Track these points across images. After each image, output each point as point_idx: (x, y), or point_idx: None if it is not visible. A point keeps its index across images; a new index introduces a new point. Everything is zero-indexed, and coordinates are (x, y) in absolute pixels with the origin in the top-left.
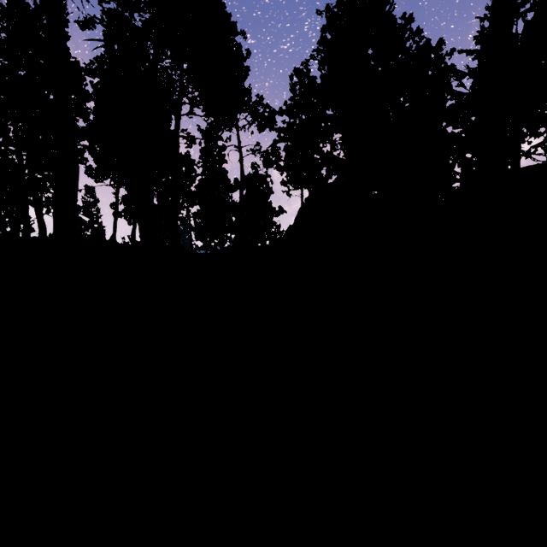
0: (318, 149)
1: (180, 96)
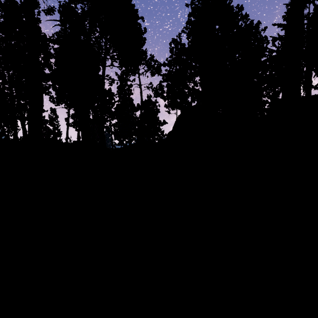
0: (186, 86)
1: (105, 55)
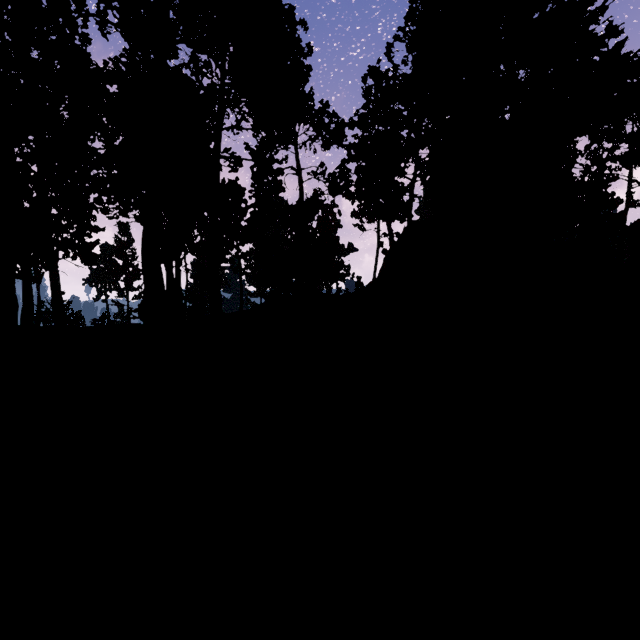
0: (399, 169)
1: (221, 104)
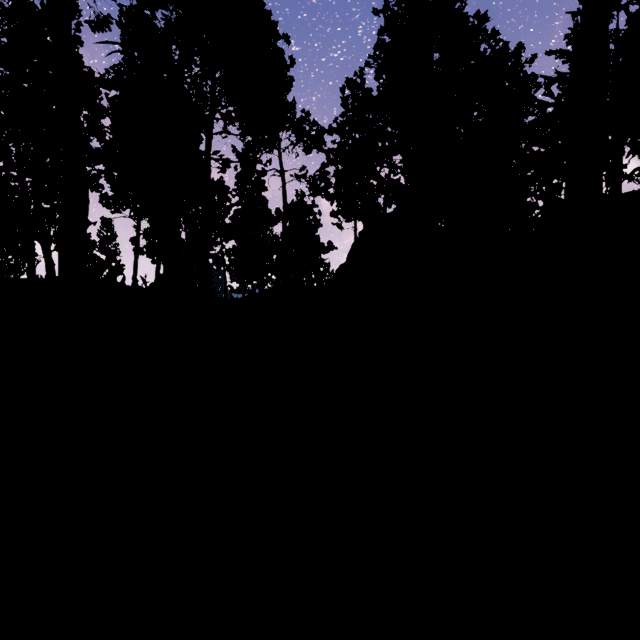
0: (374, 173)
1: (212, 111)
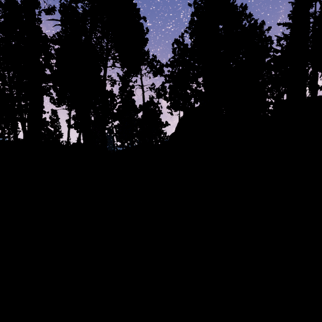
0: (189, 87)
1: (107, 55)
